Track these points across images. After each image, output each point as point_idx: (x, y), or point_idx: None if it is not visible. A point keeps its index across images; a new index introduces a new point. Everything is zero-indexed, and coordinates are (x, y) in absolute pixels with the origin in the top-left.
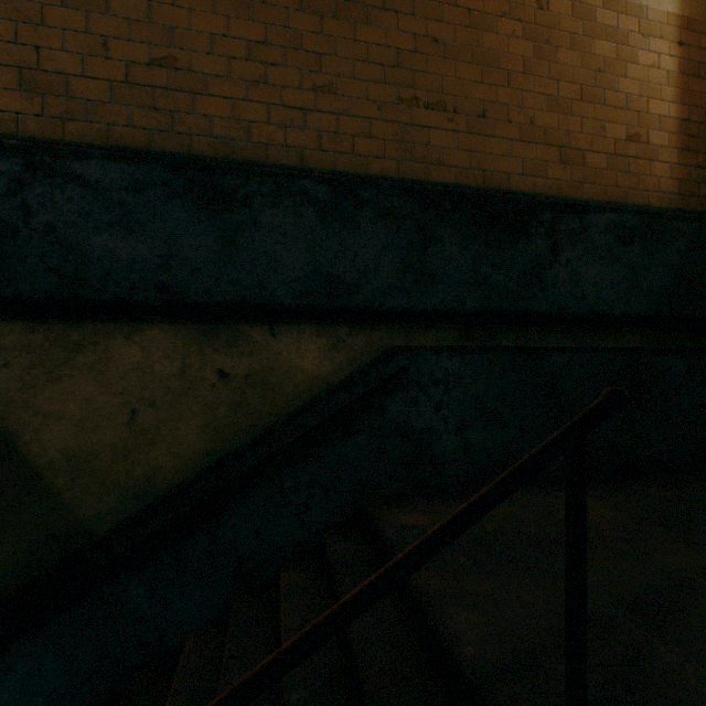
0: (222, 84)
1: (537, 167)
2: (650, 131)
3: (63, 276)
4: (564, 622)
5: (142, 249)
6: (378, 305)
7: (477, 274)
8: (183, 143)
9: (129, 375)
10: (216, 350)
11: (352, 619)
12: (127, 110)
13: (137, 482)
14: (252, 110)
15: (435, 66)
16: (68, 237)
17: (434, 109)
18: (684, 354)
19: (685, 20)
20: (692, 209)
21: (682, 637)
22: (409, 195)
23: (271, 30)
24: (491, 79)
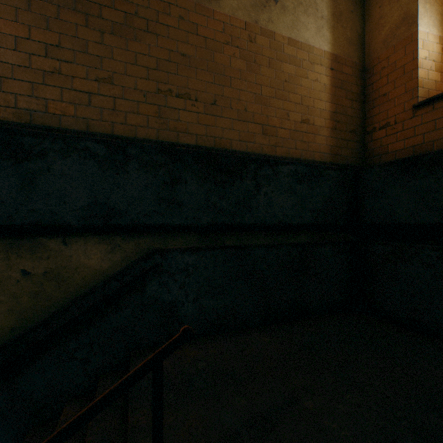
0: (25, 72)
1: (249, 136)
2: (315, 118)
3: None
4: (208, 441)
5: None
6: (142, 222)
7: (209, 201)
8: None
9: None
10: (20, 256)
11: None
12: None
13: None
14: (49, 91)
15: (183, 71)
16: None
17: (182, 98)
18: (331, 245)
19: (334, 56)
20: (338, 162)
21: (271, 442)
22: (164, 153)
23: (64, 38)
24: (220, 82)
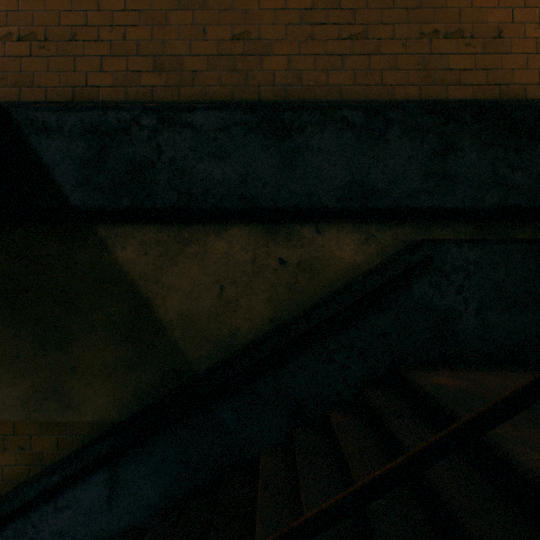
0: (281, 45)
1: None
2: None
3: (180, 192)
4: None
5: (229, 171)
6: (404, 205)
7: (495, 175)
8: (254, 93)
9: (219, 262)
10: (277, 243)
11: (516, 412)
12: (217, 75)
13: (224, 338)
14: (302, 62)
15: (453, 1)
16: (183, 166)
17: (452, 38)
18: None
19: None
20: None
21: None
22: (432, 112)
23: None
24: (507, 3)
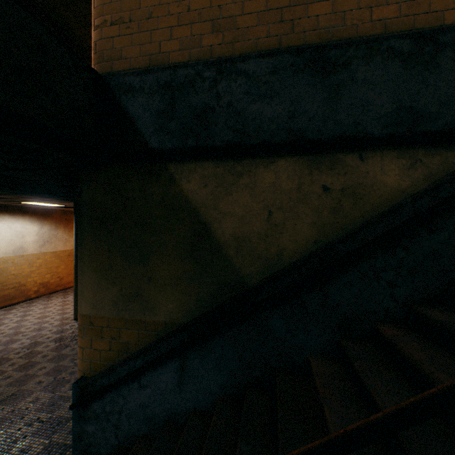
0: None
1: None
2: None
3: (235, 131)
4: None
5: (278, 109)
6: None
7: None
8: (299, 39)
9: (267, 190)
10: (320, 172)
11: None
12: (266, 28)
13: (271, 256)
14: (345, 3)
15: None
16: (238, 108)
17: None
18: None
19: None
20: None
21: None
22: None
23: None
24: None
